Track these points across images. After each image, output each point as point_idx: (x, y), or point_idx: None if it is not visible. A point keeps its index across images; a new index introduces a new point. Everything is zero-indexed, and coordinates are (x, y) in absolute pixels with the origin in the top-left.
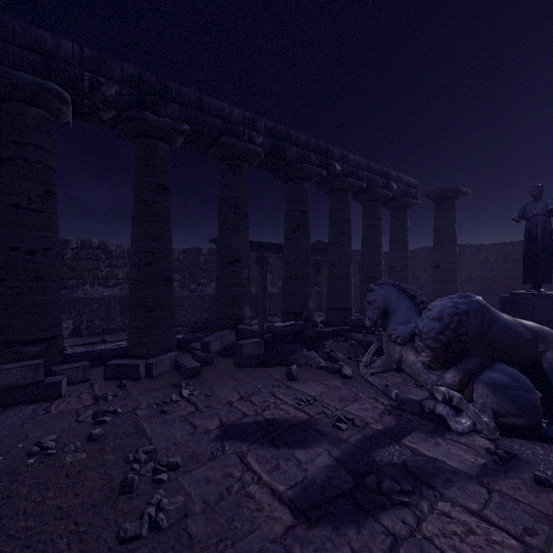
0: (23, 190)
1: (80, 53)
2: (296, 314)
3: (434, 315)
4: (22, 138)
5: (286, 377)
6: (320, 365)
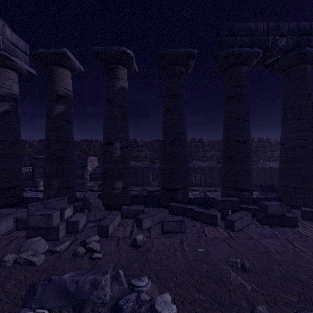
0: (241, 110)
1: (266, 27)
2: None
3: None
4: (240, 83)
5: None
6: None
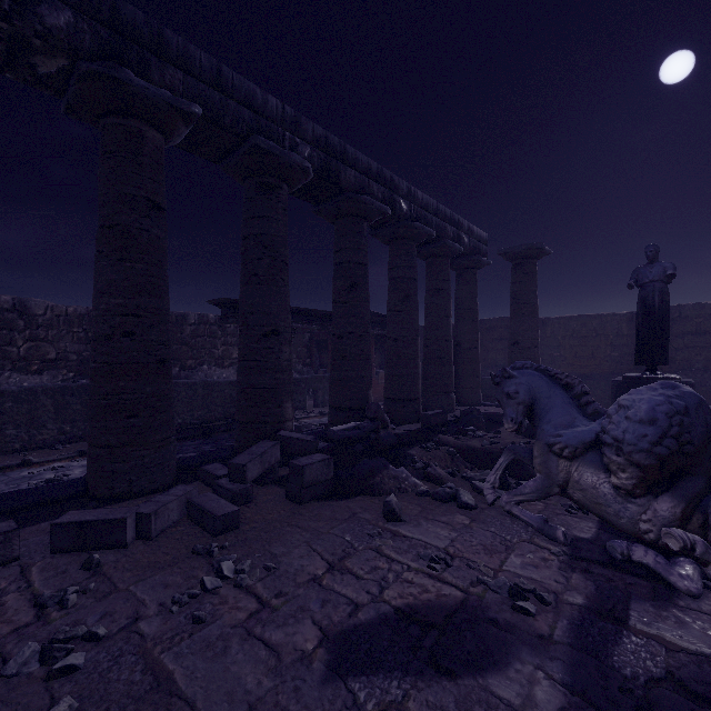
0: None
1: None
2: (353, 411)
3: (642, 416)
4: None
5: (384, 516)
6: (421, 490)
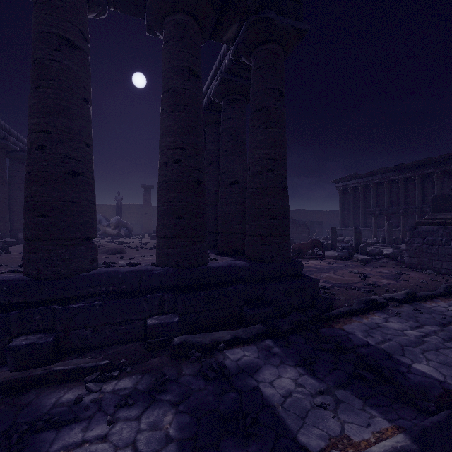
0: None
1: None
2: None
3: (115, 220)
4: None
5: None
6: None
